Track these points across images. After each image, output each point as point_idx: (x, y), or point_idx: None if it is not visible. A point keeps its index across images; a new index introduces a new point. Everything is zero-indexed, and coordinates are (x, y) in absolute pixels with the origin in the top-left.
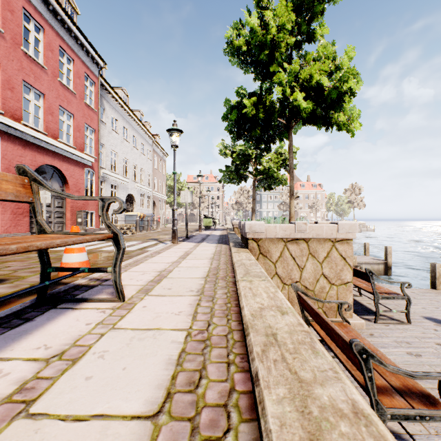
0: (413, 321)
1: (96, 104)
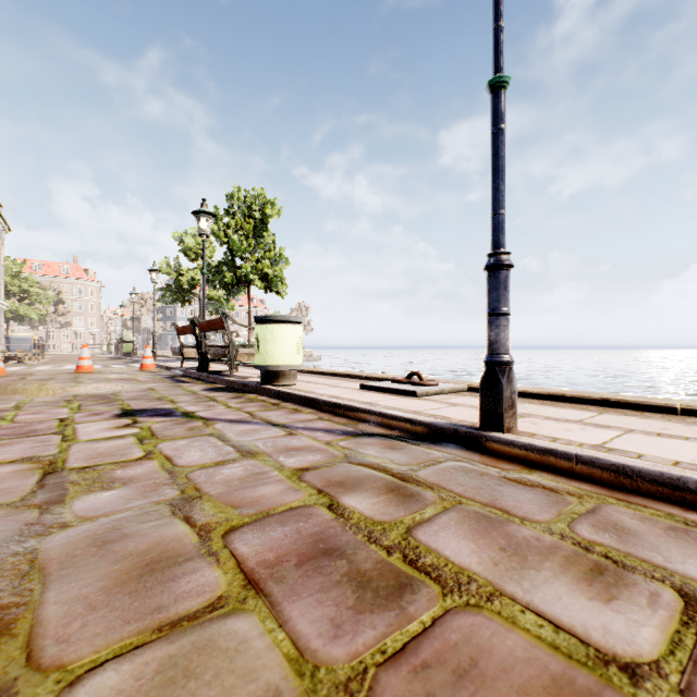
0: None
1: None
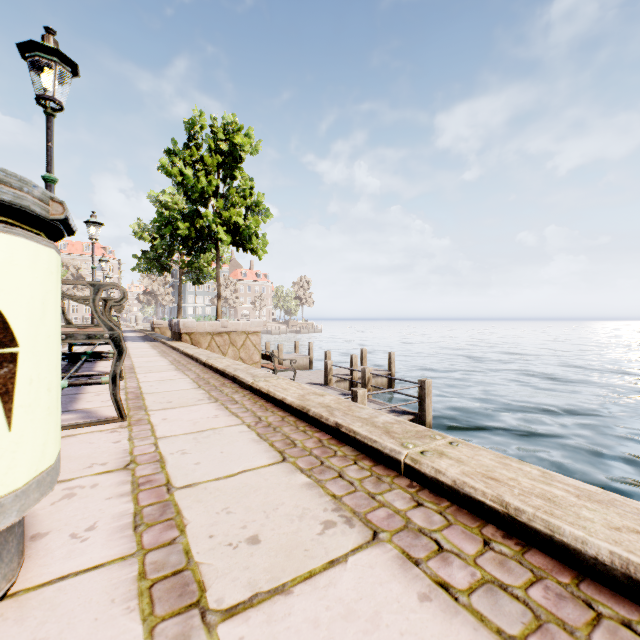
0: None
1: None
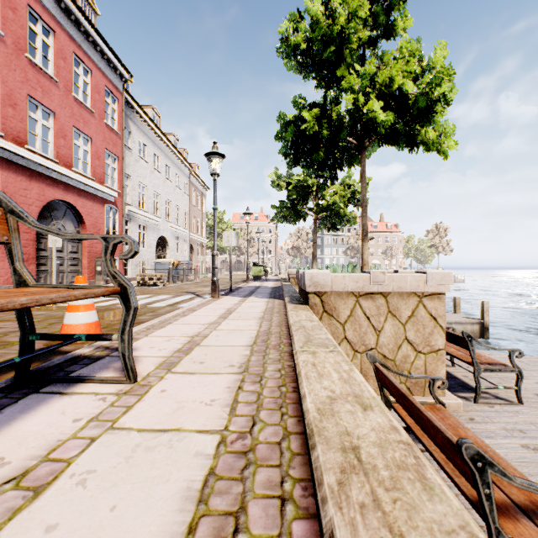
0: (525, 401)
1: (120, 125)
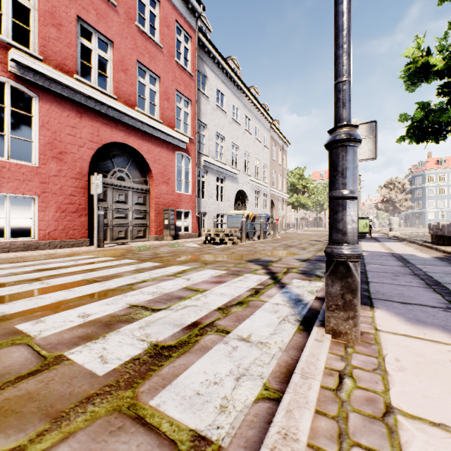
0: None
1: (193, 66)
